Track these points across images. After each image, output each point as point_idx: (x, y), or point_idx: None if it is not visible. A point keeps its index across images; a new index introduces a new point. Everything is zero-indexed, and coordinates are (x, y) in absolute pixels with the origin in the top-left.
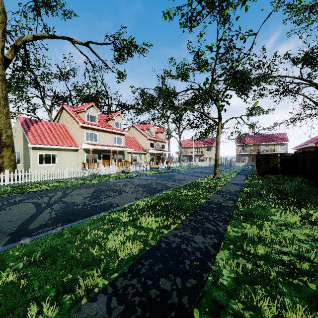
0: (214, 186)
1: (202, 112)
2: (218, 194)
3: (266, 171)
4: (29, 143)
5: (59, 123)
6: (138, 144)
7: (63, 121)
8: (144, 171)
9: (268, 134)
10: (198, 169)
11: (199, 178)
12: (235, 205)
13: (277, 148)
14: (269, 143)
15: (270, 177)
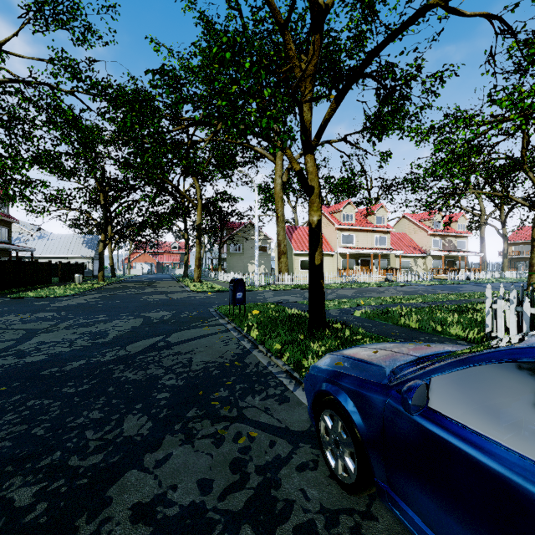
0: None
1: (507, 196)
2: None
3: None
4: (293, 250)
5: None
6: (412, 243)
7: None
8: (418, 281)
9: None
10: None
11: None
12: None
13: None
14: None
15: None
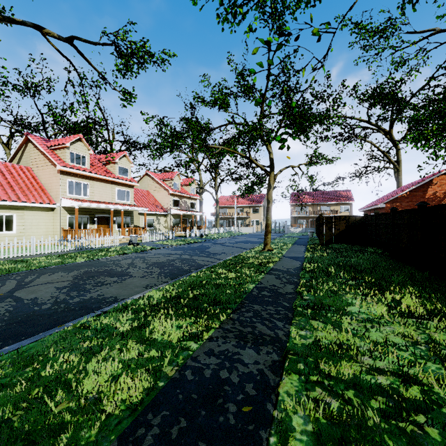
0: (265, 262)
1: (249, 157)
2: (272, 274)
3: (330, 239)
4: None
5: (20, 165)
6: (155, 201)
7: (28, 162)
8: (164, 241)
9: (330, 191)
10: (242, 238)
11: (244, 251)
12: (298, 292)
13: (340, 209)
14: (331, 203)
15: (335, 247)
